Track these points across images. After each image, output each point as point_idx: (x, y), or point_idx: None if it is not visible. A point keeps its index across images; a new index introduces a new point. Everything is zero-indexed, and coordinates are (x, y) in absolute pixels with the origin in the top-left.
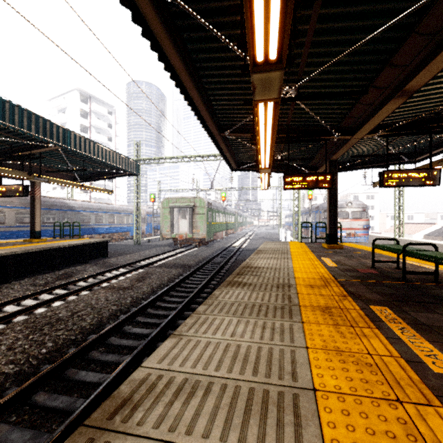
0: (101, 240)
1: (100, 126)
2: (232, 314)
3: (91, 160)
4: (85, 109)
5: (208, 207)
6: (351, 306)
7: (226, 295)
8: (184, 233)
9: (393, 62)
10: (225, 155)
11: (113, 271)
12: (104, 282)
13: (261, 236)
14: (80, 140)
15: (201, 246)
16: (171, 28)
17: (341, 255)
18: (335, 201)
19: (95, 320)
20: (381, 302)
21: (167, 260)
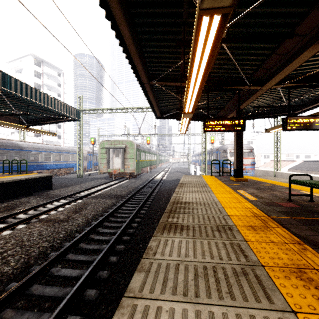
0: (45, 175)
1: (51, 84)
2: (183, 294)
3: (35, 106)
4: (38, 71)
5: (137, 148)
6: None
7: (165, 247)
8: (117, 168)
9: None
10: (152, 104)
11: (54, 202)
12: (43, 213)
13: (176, 170)
14: (21, 85)
15: (131, 178)
16: None
17: (251, 187)
18: (241, 143)
19: (20, 261)
20: None
21: (103, 191)
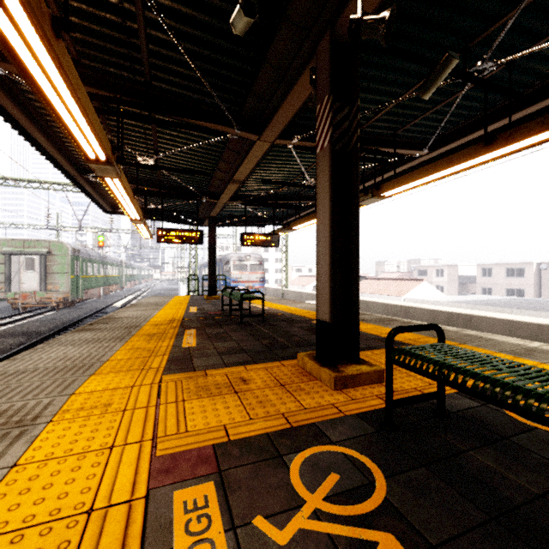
0: None
1: None
2: (70, 345)
3: None
4: None
5: (74, 255)
6: (173, 331)
7: (71, 337)
8: (31, 291)
9: (224, 159)
10: (93, 196)
11: None
12: None
13: (158, 292)
14: None
15: (63, 308)
16: (5, 80)
17: (212, 304)
18: (214, 255)
19: None
20: (196, 328)
21: None
